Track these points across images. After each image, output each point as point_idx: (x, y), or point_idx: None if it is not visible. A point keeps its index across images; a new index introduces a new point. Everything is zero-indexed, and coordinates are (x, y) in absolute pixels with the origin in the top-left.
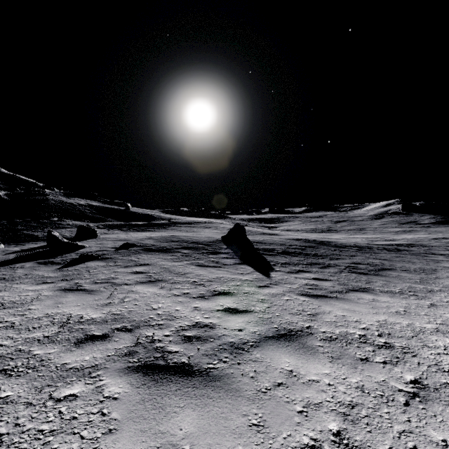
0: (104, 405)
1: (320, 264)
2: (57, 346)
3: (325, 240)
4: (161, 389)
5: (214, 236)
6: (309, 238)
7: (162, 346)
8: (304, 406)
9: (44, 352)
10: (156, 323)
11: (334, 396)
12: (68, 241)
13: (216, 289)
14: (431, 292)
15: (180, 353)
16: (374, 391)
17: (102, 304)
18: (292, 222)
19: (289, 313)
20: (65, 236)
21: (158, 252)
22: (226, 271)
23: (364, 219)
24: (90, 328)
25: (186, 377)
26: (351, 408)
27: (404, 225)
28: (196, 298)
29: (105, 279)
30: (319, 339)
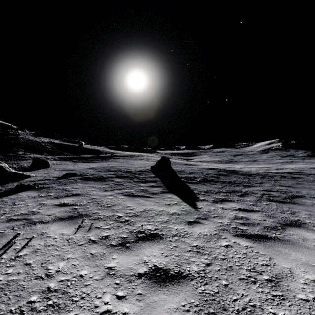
0: None
1: (238, 192)
2: None
3: (233, 170)
4: None
5: (145, 166)
6: (220, 168)
7: None
8: None
9: None
10: None
11: None
12: (14, 171)
13: (141, 229)
14: None
15: None
16: None
17: None
18: (202, 156)
19: (239, 278)
20: (23, 167)
21: (94, 181)
22: (153, 201)
23: (255, 153)
24: None
25: None
26: None
27: (285, 158)
28: (114, 247)
29: (23, 214)
30: None
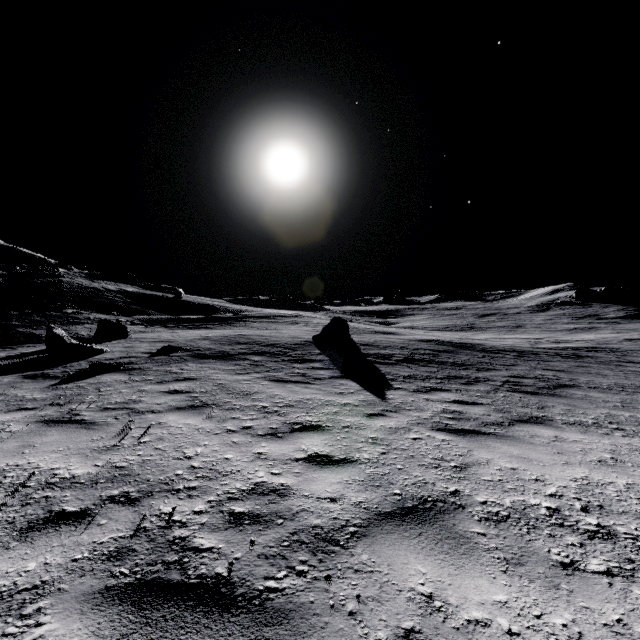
0: None
1: (462, 378)
2: None
3: (468, 342)
4: None
5: (302, 335)
6: (444, 339)
7: (184, 536)
8: None
9: None
10: (184, 486)
11: None
12: (78, 343)
13: (298, 420)
14: None
15: (216, 552)
16: None
17: (100, 449)
18: (417, 316)
19: (419, 464)
20: (80, 336)
21: (215, 360)
22: (316, 389)
23: (521, 311)
24: (61, 497)
25: (216, 615)
26: None
27: (580, 320)
28: (262, 436)
29: (121, 403)
30: (477, 518)
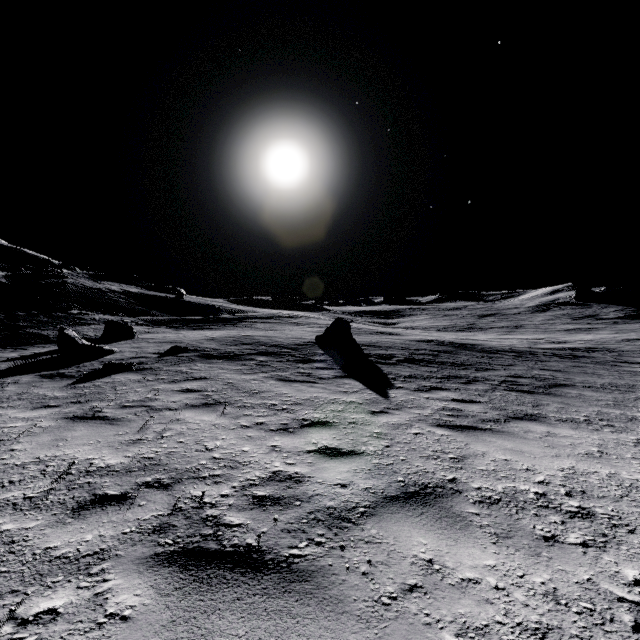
0: (104, 633)
1: (462, 378)
2: (42, 516)
3: (467, 343)
4: (207, 597)
5: (305, 336)
6: (444, 340)
7: (216, 514)
8: (457, 633)
9: (19, 526)
10: (209, 474)
11: (508, 611)
12: (89, 344)
13: (306, 416)
14: (633, 421)
15: (245, 527)
16: (576, 600)
17: (127, 442)
18: (417, 317)
19: (420, 456)
20: (88, 337)
21: (222, 360)
22: (322, 388)
23: (521, 312)
24: (102, 483)
25: (252, 575)
26: (542, 638)
27: (579, 321)
28: (274, 431)
29: (138, 401)
30: (472, 501)
